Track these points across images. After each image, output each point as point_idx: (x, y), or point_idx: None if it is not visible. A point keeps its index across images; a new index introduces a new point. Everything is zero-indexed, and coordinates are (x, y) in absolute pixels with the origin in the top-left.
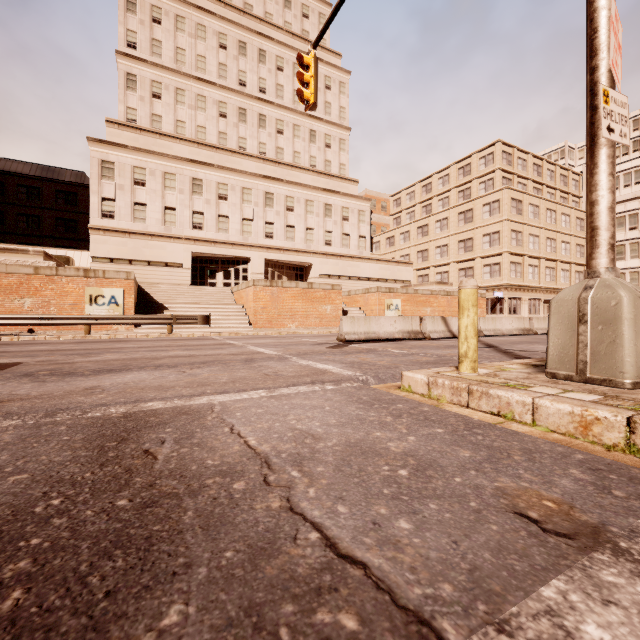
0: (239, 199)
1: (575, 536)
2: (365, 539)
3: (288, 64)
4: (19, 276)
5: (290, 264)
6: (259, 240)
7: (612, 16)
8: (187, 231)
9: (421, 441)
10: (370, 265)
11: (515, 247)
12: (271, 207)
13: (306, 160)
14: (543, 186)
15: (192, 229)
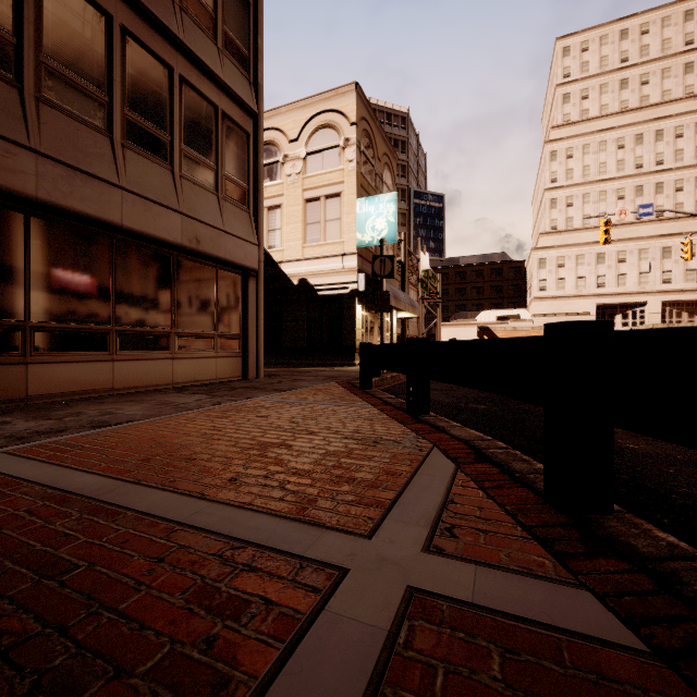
0: (636, 259)
1: None
2: None
3: (688, 127)
4: (526, 331)
5: (691, 301)
6: (656, 287)
7: None
8: (593, 290)
9: None
10: None
11: None
12: (668, 258)
13: None
14: None
15: (596, 288)
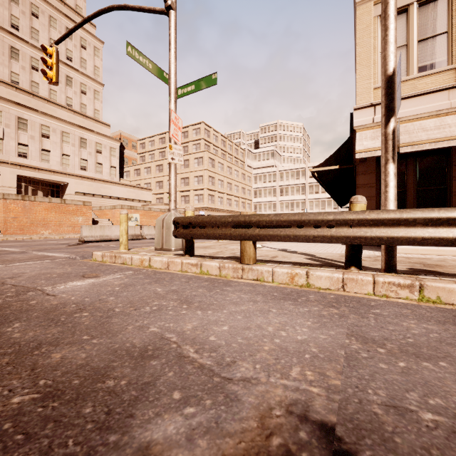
0: None
1: (91, 277)
2: (27, 284)
3: (44, 14)
4: None
5: (46, 181)
6: (11, 158)
7: (172, 119)
8: None
9: (73, 270)
10: (120, 188)
11: (211, 186)
12: (25, 131)
13: (62, 99)
14: (226, 153)
15: None
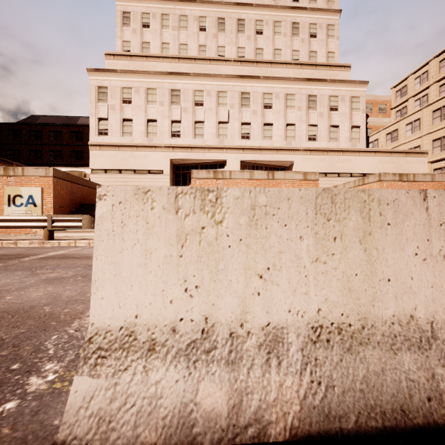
0: (214, 103)
1: None
2: None
3: None
4: None
5: (270, 165)
6: (235, 142)
7: None
8: (166, 140)
9: None
10: (366, 159)
11: None
12: (247, 107)
13: (287, 55)
14: None
15: (171, 137)
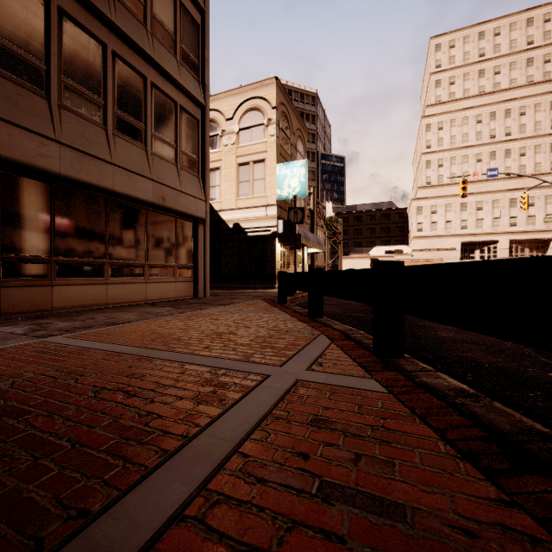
0: (490, 207)
1: None
2: None
3: (529, 108)
4: (406, 263)
5: (531, 240)
6: (505, 229)
7: None
8: (458, 231)
9: None
10: None
11: None
12: (514, 207)
13: (546, 166)
14: None
15: (460, 229)
